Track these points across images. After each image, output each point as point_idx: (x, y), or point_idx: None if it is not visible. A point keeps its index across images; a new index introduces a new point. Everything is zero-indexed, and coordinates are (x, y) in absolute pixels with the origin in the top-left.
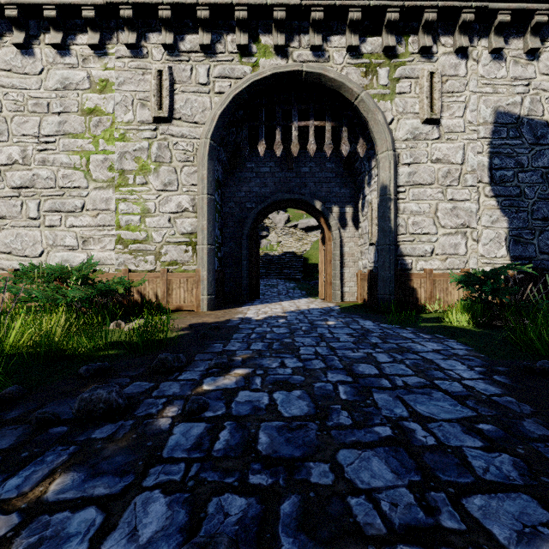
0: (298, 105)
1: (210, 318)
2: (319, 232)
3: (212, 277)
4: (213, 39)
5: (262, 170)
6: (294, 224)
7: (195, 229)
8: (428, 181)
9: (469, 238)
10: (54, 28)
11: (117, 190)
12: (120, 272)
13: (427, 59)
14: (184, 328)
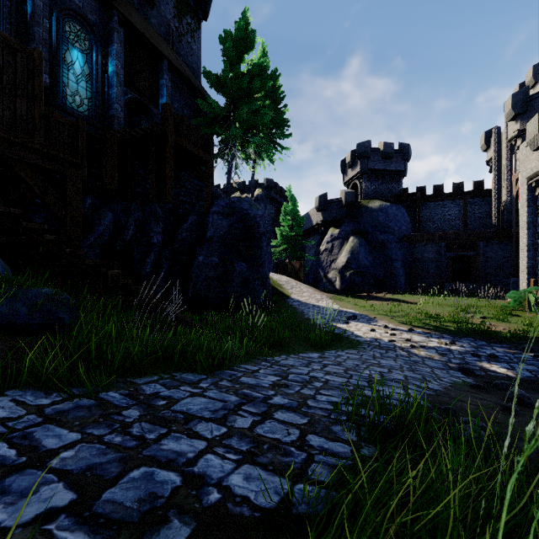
0: None
1: None
2: None
3: None
4: None
5: None
6: None
7: None
8: None
9: None
10: None
11: None
12: None
13: None
14: None
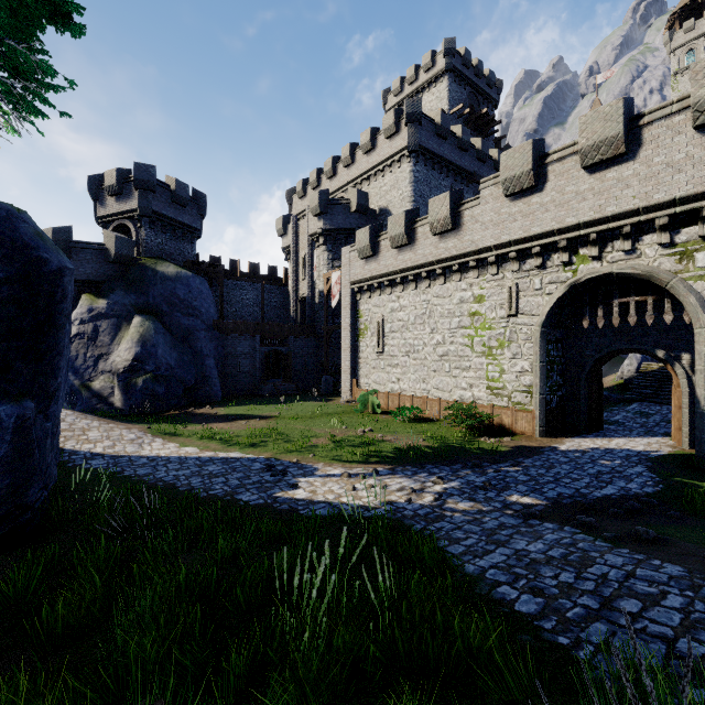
0: (618, 286)
1: (534, 444)
2: None
3: (543, 416)
4: (544, 259)
5: None
6: None
7: (532, 383)
8: None
9: None
10: (456, 273)
11: (486, 357)
12: (488, 405)
13: None
14: (514, 447)
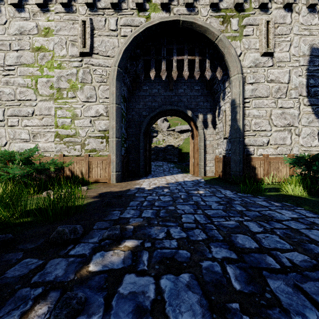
0: (176, 45)
1: (116, 188)
2: (188, 134)
3: (119, 160)
4: None
5: (153, 91)
6: (173, 129)
7: (107, 127)
8: (265, 95)
9: (293, 133)
10: None
11: (55, 101)
12: (57, 156)
13: (264, 12)
14: (96, 196)
